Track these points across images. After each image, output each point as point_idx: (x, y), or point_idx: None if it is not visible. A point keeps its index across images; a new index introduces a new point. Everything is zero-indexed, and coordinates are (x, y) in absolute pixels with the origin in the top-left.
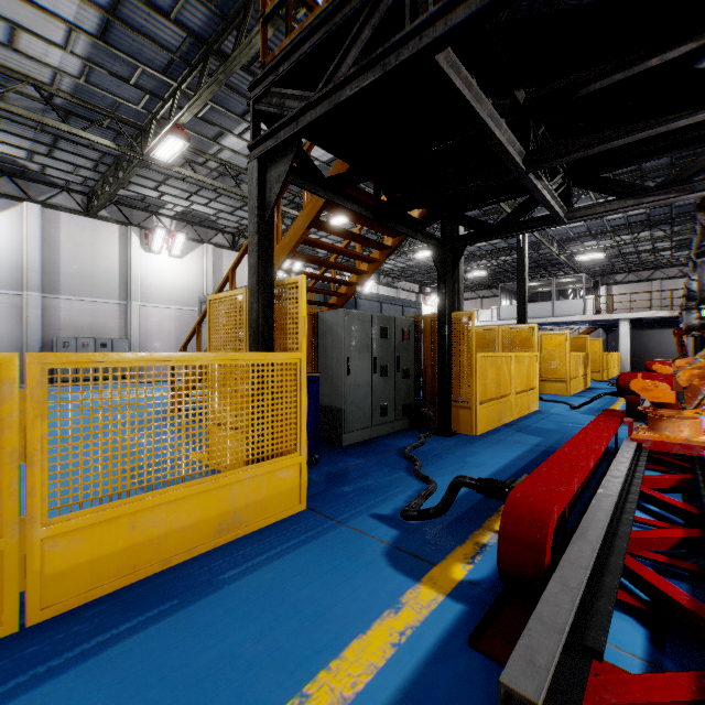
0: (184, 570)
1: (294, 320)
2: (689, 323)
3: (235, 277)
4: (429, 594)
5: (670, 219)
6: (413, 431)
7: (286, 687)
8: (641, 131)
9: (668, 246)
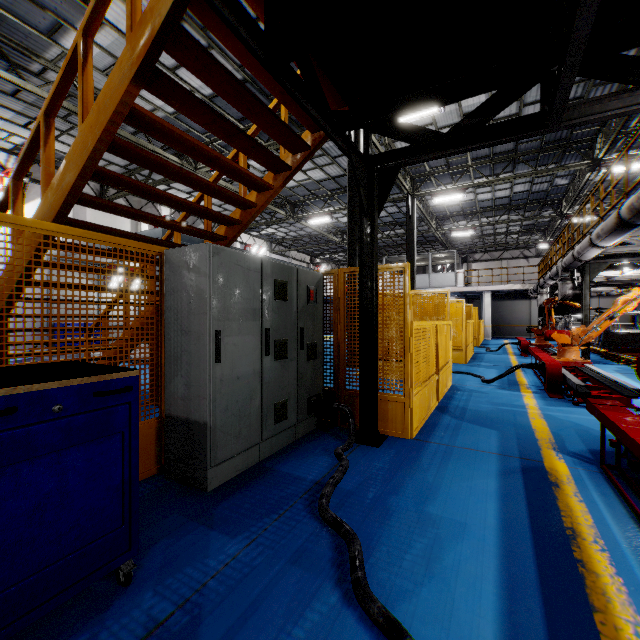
0: None
1: None
2: (565, 293)
3: (23, 191)
4: None
5: (526, 205)
6: (323, 436)
7: None
8: None
9: (518, 230)
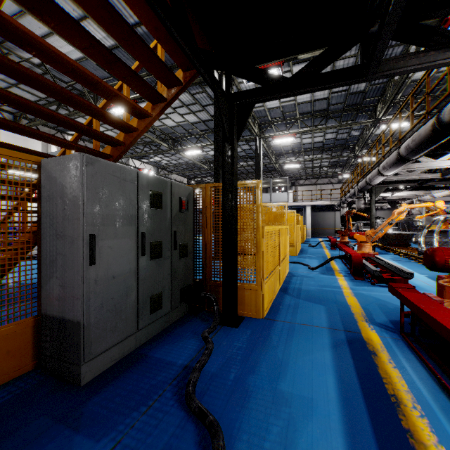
0: None
1: None
2: (360, 206)
3: None
4: None
5: (333, 148)
6: (193, 319)
7: None
8: None
9: (327, 165)
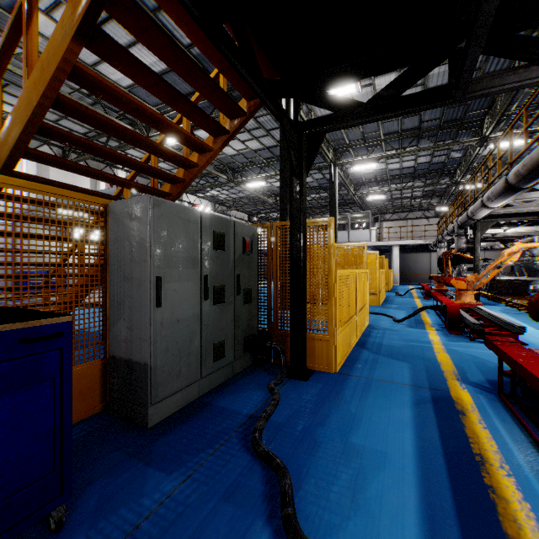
0: None
1: None
2: (460, 246)
3: None
4: None
5: (427, 174)
6: (258, 371)
7: None
8: None
9: (420, 195)
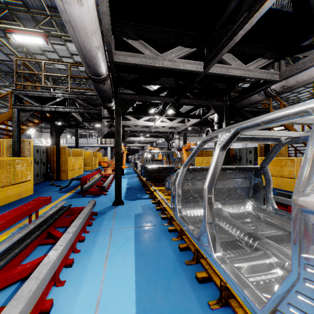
0: (17, 201)
1: (28, 149)
2: None
3: None
4: (70, 193)
5: None
6: (47, 181)
7: (55, 200)
8: (101, 123)
9: None
